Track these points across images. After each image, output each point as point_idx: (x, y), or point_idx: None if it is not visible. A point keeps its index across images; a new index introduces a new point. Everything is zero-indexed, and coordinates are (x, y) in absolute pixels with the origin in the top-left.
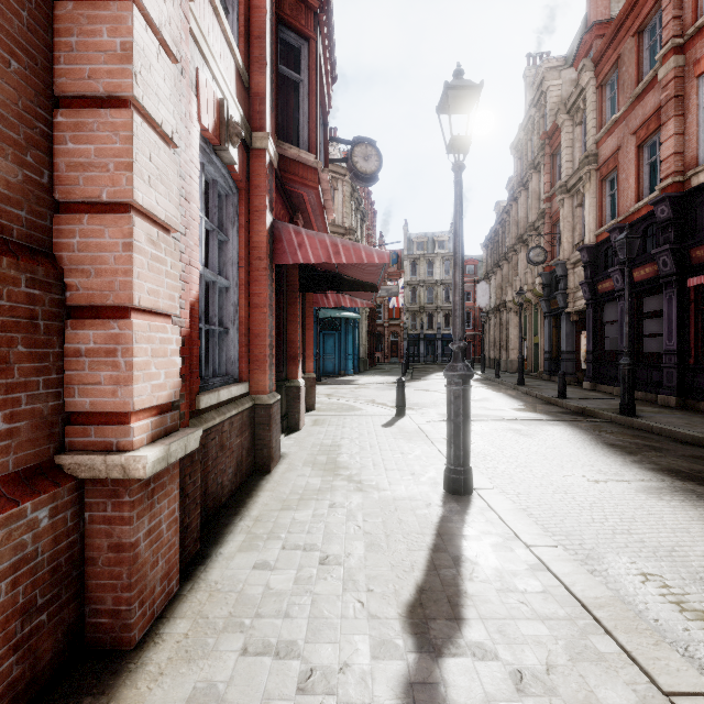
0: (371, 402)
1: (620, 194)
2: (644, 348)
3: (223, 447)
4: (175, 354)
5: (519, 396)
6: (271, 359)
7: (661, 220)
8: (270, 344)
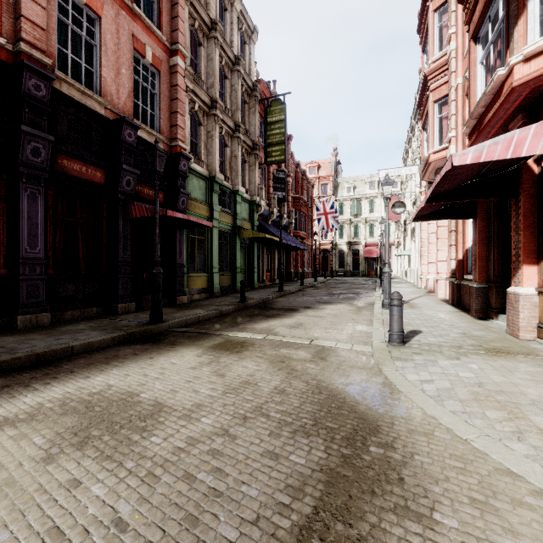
0: (540, 513)
1: None
2: None
3: (467, 292)
4: (451, 265)
5: None
6: (475, 266)
7: (31, 94)
8: (474, 259)
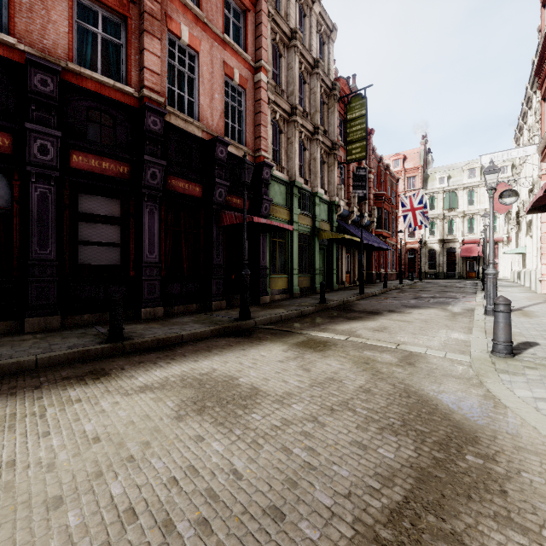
0: None
1: (22, 7)
2: (80, 258)
3: None
4: None
5: (36, 377)
6: None
7: (150, 130)
8: None
